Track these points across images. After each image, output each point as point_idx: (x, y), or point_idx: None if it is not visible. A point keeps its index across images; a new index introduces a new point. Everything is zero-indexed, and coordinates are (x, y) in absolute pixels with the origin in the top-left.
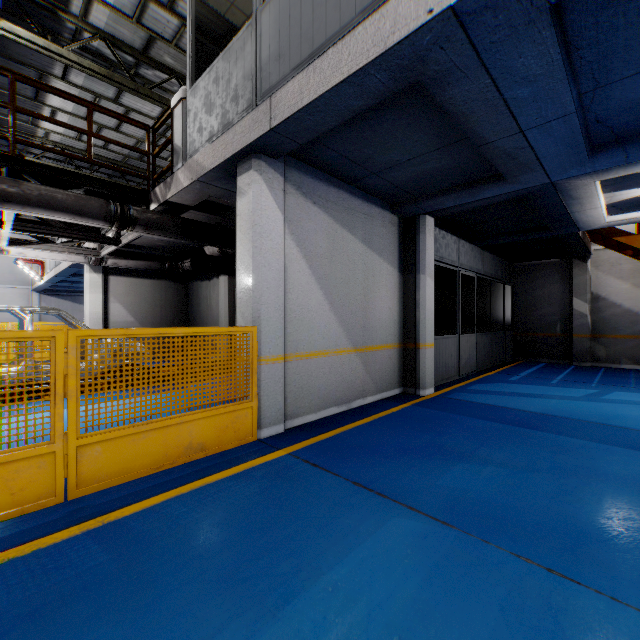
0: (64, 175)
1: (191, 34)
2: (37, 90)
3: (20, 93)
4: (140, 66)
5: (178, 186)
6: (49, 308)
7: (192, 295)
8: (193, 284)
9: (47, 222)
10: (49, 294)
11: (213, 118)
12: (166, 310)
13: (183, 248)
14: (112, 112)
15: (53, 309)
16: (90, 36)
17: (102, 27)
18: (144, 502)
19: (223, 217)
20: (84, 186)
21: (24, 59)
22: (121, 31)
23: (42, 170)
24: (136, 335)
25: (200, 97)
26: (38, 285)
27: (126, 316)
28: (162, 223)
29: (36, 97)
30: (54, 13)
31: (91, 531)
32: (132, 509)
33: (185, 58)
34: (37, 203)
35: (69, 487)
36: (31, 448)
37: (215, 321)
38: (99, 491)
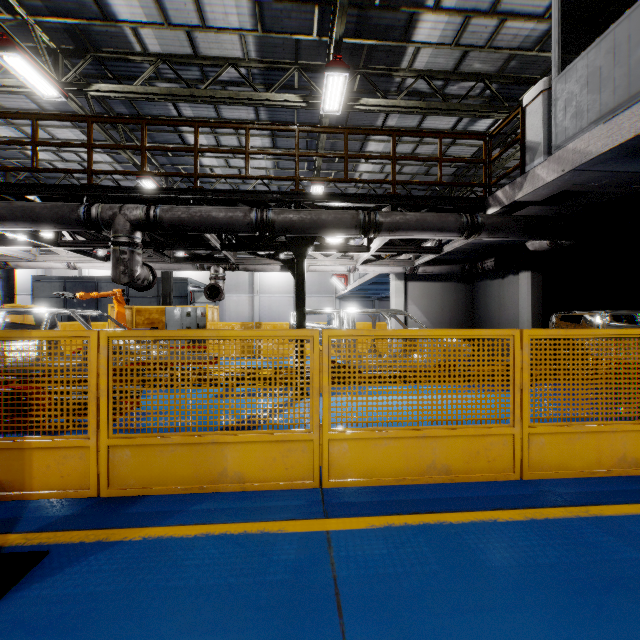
0: (422, 201)
1: (557, 18)
2: (362, 143)
3: (351, 150)
4: (447, 86)
5: (536, 183)
6: (399, 311)
7: (479, 295)
8: (480, 284)
9: (392, 242)
10: (344, 300)
11: (605, 94)
12: (453, 311)
13: (484, 248)
14: (456, 134)
15: (401, 311)
16: (411, 80)
17: (422, 67)
18: (615, 507)
19: (561, 206)
20: (436, 206)
21: (359, 123)
22: (438, 61)
23: (409, 201)
24: (571, 335)
25: (577, 79)
26: (341, 293)
27: (420, 317)
28: (505, 225)
29: (360, 149)
30: (390, 75)
31: (585, 519)
32: (608, 510)
33: (495, 55)
34: (414, 227)
35: (523, 468)
36: (498, 427)
37: (510, 321)
38: (544, 479)
